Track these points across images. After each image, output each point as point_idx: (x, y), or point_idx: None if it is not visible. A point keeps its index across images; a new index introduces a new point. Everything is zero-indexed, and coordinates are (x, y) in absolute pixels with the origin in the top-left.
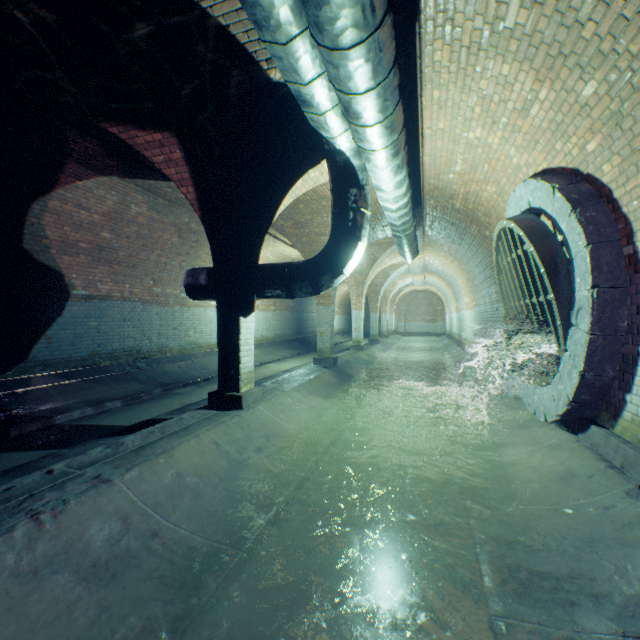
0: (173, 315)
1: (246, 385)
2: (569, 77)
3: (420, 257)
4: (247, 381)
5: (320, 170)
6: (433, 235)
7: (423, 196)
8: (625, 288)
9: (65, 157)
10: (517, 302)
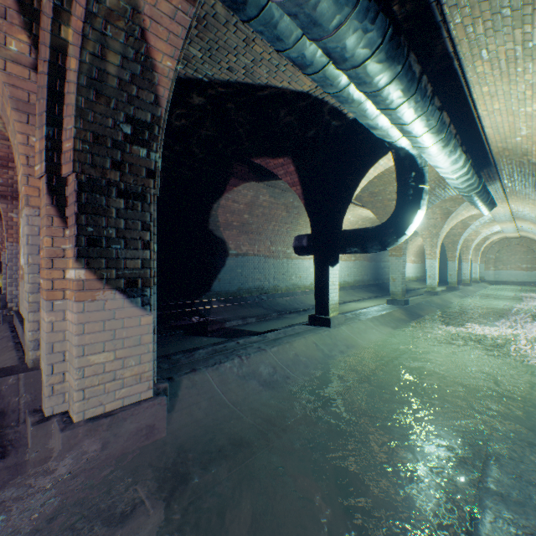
0: (282, 265)
1: (333, 312)
2: None
3: (503, 206)
4: (333, 310)
5: (387, 158)
6: (514, 186)
7: (492, 157)
8: None
9: (229, 176)
10: None
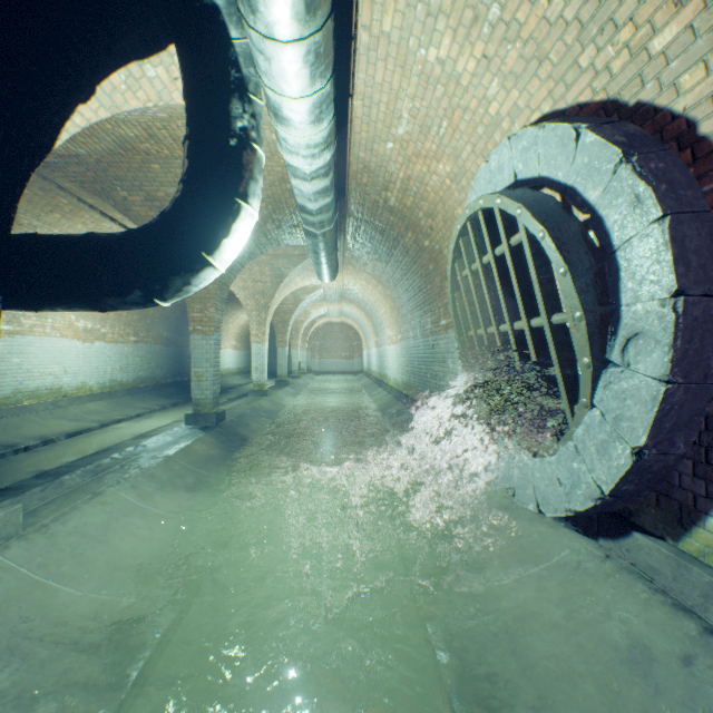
0: None
1: None
2: None
3: (339, 279)
4: None
5: (169, 67)
6: (356, 249)
7: (348, 182)
8: None
9: None
10: (484, 330)
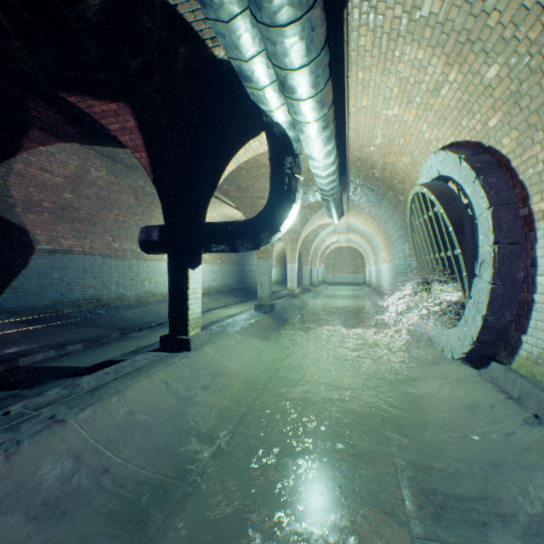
0: (130, 267)
1: (194, 329)
2: (475, 61)
3: (345, 218)
4: (195, 326)
5: (260, 141)
6: (356, 200)
7: (348, 166)
8: (521, 244)
9: (28, 124)
10: (428, 256)
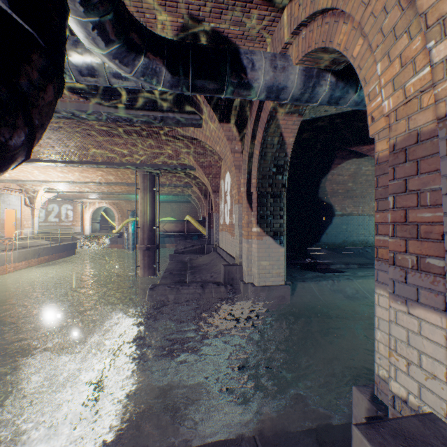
0: None
1: None
2: None
3: None
4: None
5: None
6: None
7: None
8: None
9: (333, 158)
10: None
